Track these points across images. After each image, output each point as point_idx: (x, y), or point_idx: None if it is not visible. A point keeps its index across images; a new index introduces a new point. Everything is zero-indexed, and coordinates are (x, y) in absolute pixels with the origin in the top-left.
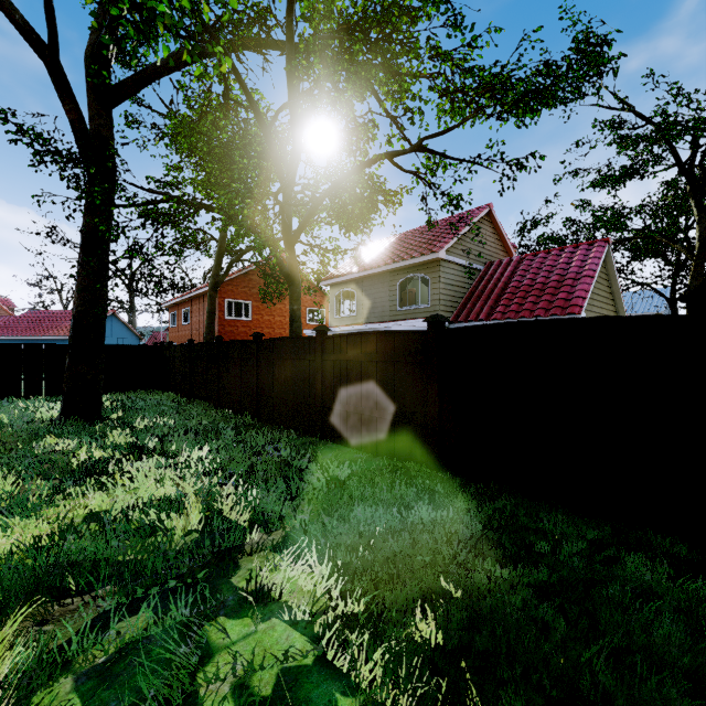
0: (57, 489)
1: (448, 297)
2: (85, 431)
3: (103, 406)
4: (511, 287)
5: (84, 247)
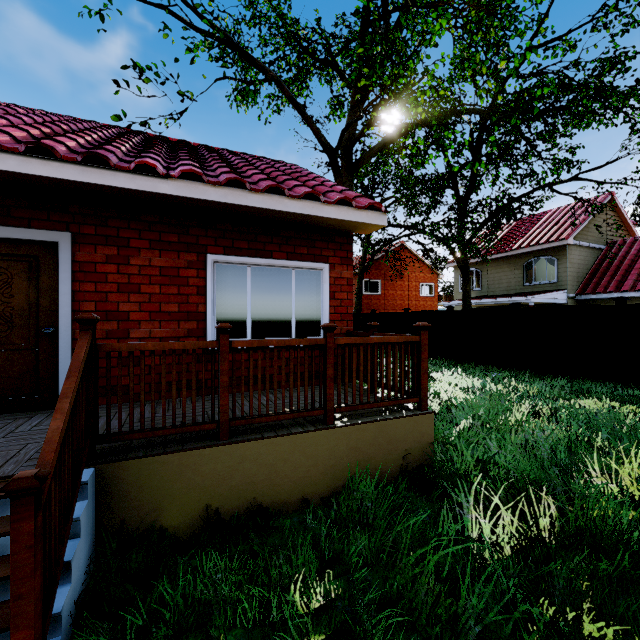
0: None
1: (574, 274)
2: None
3: None
4: (638, 264)
5: None
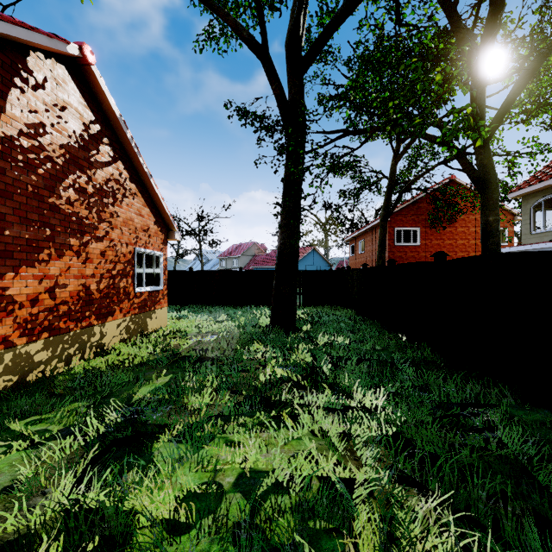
0: (236, 412)
1: None
2: (279, 342)
3: (298, 318)
4: None
5: (284, 193)
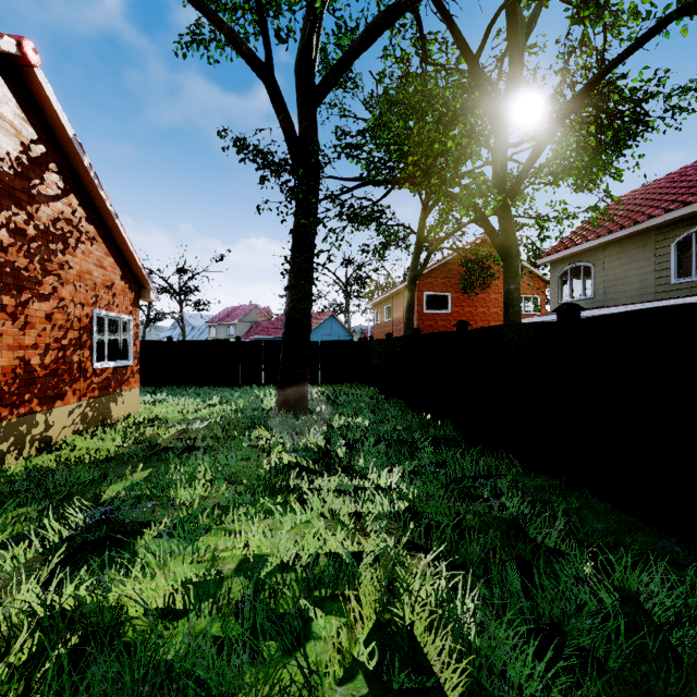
0: (236, 501)
1: None
2: (287, 426)
3: (311, 398)
4: None
5: (294, 247)
